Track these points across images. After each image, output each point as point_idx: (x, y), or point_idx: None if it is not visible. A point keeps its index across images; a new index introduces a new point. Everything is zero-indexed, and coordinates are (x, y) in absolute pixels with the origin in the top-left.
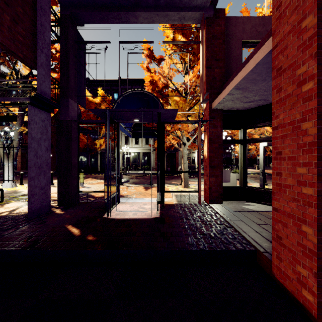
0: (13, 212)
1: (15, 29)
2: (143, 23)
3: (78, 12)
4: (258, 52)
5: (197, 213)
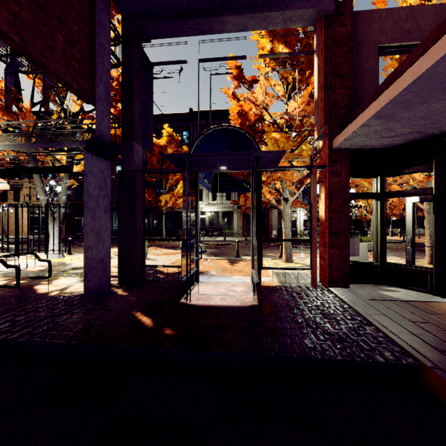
0: (65, 291)
1: (70, 53)
2: (231, 31)
3: (145, 24)
4: (421, 59)
5: (313, 301)
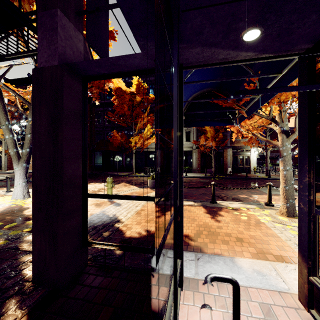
0: None
1: None
2: None
3: None
4: None
5: None
